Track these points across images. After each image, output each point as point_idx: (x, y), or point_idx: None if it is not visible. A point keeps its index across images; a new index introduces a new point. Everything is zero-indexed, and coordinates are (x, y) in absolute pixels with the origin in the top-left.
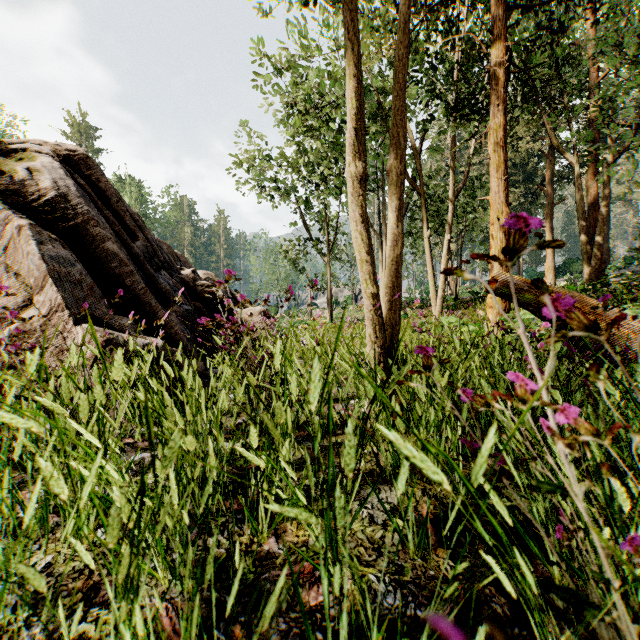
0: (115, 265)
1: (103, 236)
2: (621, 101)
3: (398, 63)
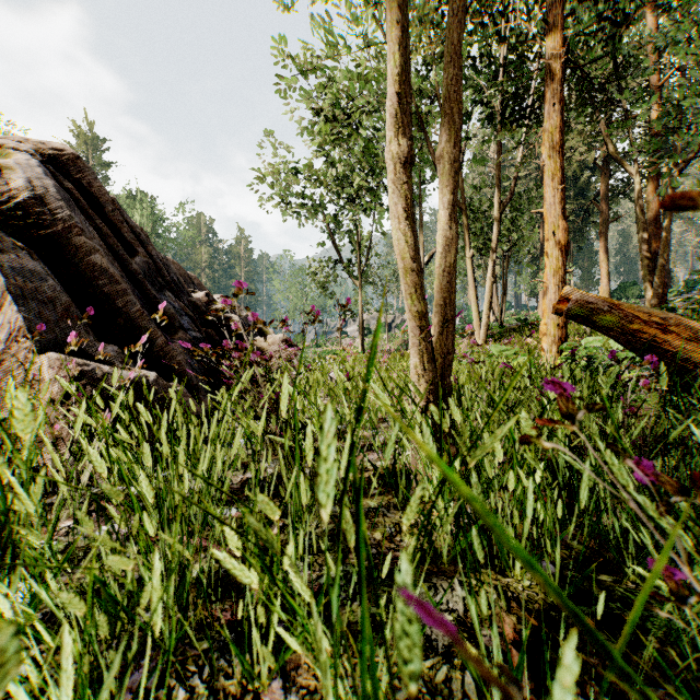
0: (104, 282)
1: (89, 247)
2: (693, 100)
3: (451, 18)
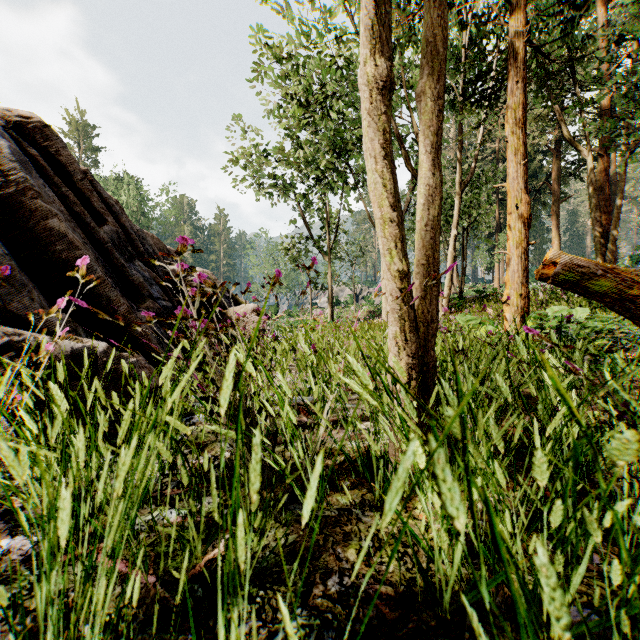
0: (61, 248)
1: (46, 211)
2: None
3: None
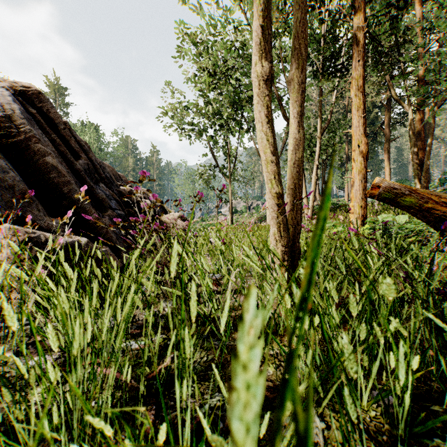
0: (54, 176)
1: (43, 151)
2: None
3: None
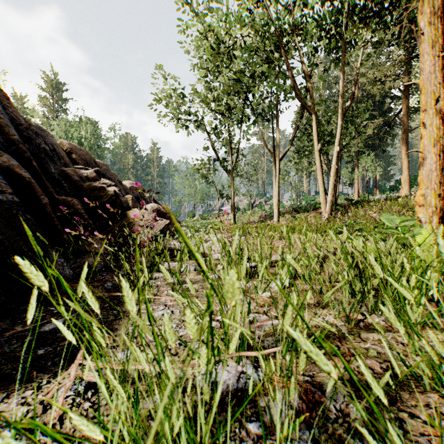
0: None
1: None
2: None
3: None
